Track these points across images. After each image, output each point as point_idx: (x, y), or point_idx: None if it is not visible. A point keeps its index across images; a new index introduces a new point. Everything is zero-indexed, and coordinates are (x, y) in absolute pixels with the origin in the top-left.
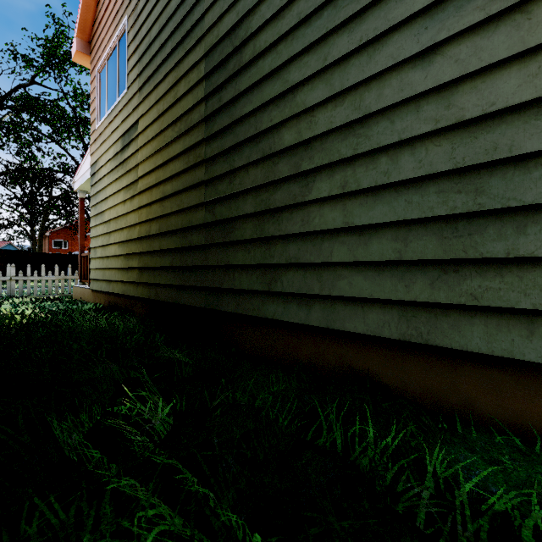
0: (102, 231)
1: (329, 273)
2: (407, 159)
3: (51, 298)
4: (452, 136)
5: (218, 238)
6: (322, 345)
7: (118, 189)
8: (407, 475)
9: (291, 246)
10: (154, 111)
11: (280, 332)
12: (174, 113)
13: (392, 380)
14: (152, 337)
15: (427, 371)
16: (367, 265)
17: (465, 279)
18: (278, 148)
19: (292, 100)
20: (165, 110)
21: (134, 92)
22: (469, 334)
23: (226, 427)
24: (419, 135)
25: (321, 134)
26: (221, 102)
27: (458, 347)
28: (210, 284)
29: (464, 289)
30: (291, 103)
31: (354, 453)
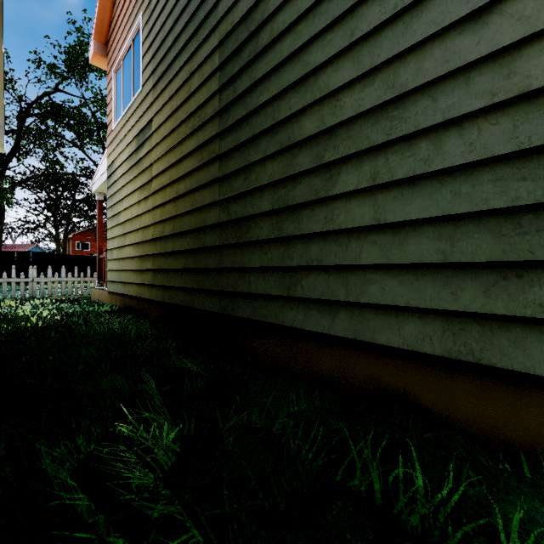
0: (117, 233)
1: (356, 276)
2: (454, 142)
3: (70, 299)
4: (514, 111)
5: (232, 238)
6: (348, 358)
7: (133, 190)
8: (471, 541)
9: (313, 246)
10: (168, 108)
11: (300, 341)
12: (188, 108)
13: (434, 404)
14: (165, 342)
15: (479, 395)
16: (402, 268)
17: (531, 286)
18: (297, 139)
19: (314, 84)
20: (179, 106)
21: (148, 90)
22: (537, 353)
23: (239, 464)
24: (469, 113)
25: (347, 119)
26: (236, 92)
27: (522, 369)
28: (224, 288)
29: (530, 298)
30: (313, 88)
31: (397, 503)
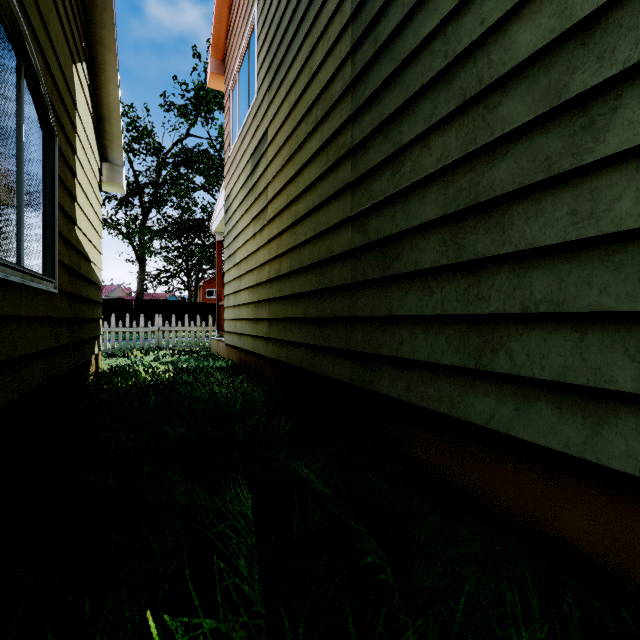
0: (233, 275)
1: None
2: None
3: (192, 350)
4: None
5: (372, 271)
6: None
7: (248, 222)
8: None
9: (537, 274)
10: (285, 107)
11: (505, 458)
12: (309, 96)
13: None
14: (278, 419)
15: None
16: None
17: None
18: (499, 72)
19: None
20: (297, 99)
21: (263, 94)
22: None
23: None
24: None
25: None
26: (377, 42)
27: None
28: (359, 348)
29: None
30: None
31: None
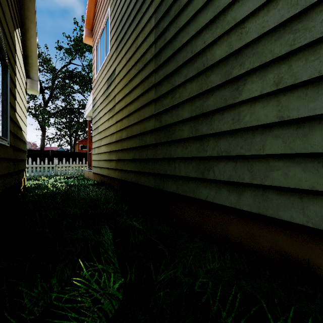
0: (97, 138)
1: (260, 164)
2: None
3: (74, 176)
4: None
5: (163, 138)
6: (252, 227)
7: (105, 112)
8: None
9: (222, 141)
10: (124, 60)
11: (212, 211)
12: (135, 57)
13: None
14: (121, 205)
15: None
16: (306, 157)
17: None
18: (210, 63)
19: (223, 20)
20: (130, 57)
21: (113, 51)
22: None
23: None
24: None
25: (252, 41)
26: (165, 40)
27: None
28: (158, 171)
29: None
30: (222, 23)
31: None
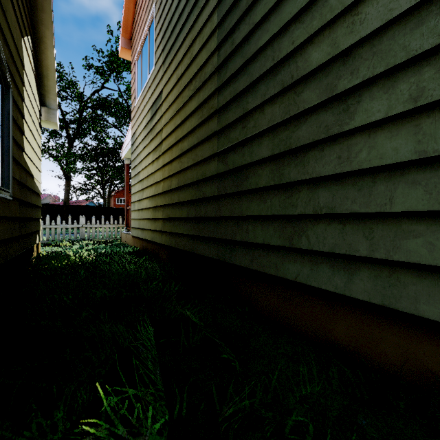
0: (138, 188)
1: (385, 227)
2: None
3: (107, 241)
4: None
5: (230, 188)
6: (372, 327)
7: (148, 152)
8: None
9: (322, 191)
10: (174, 77)
11: (305, 298)
12: (190, 72)
13: None
14: (170, 284)
15: None
16: None
17: None
18: (302, 73)
19: (323, 6)
20: (183, 73)
21: (159, 66)
22: None
23: None
24: None
25: (371, 34)
26: (233, 44)
27: None
28: (222, 236)
29: None
30: (322, 10)
31: None
